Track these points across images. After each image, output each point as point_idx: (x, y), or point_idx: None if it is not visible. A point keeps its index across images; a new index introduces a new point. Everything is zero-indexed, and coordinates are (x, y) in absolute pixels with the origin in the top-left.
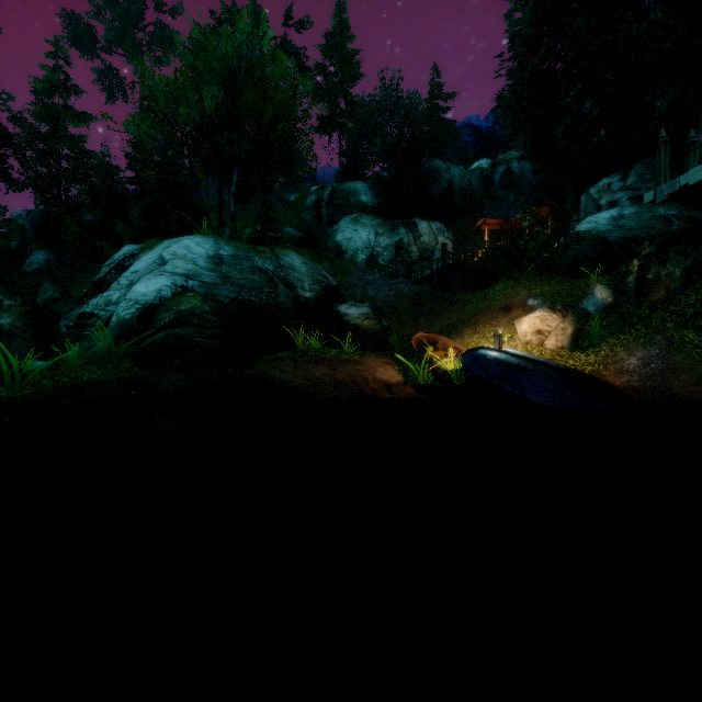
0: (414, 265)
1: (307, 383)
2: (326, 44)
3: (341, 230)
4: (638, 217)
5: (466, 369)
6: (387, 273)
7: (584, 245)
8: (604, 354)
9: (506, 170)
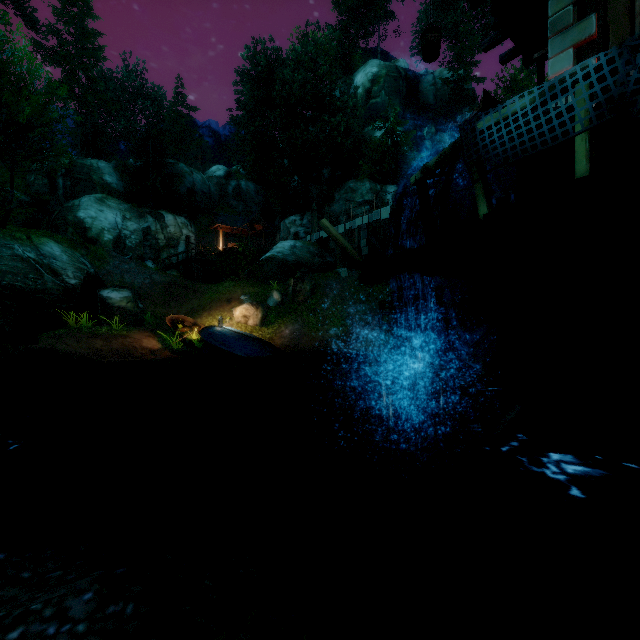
0: (161, 251)
1: (90, 352)
2: (61, 8)
3: (84, 208)
4: (302, 250)
5: (204, 338)
6: (136, 255)
7: (273, 264)
8: (276, 328)
9: (237, 185)
